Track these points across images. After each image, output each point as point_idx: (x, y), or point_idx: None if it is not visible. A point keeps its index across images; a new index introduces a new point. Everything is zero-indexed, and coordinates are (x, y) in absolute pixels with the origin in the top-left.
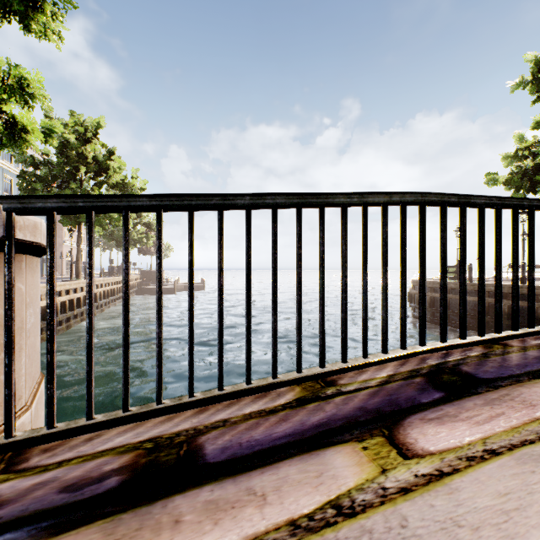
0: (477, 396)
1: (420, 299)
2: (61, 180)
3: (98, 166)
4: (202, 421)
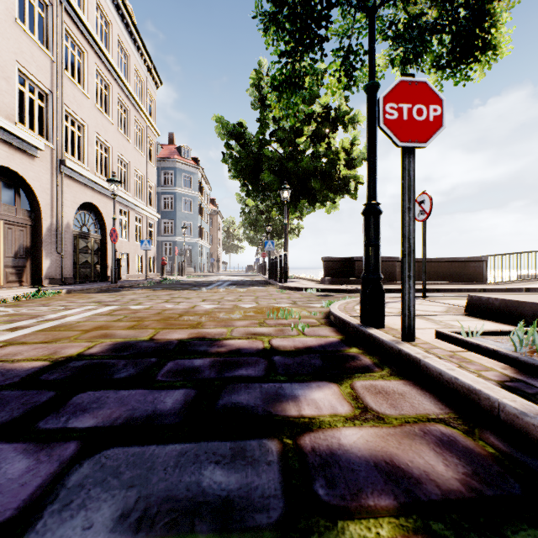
0: None
1: None
2: (269, 213)
3: None
4: (511, 282)
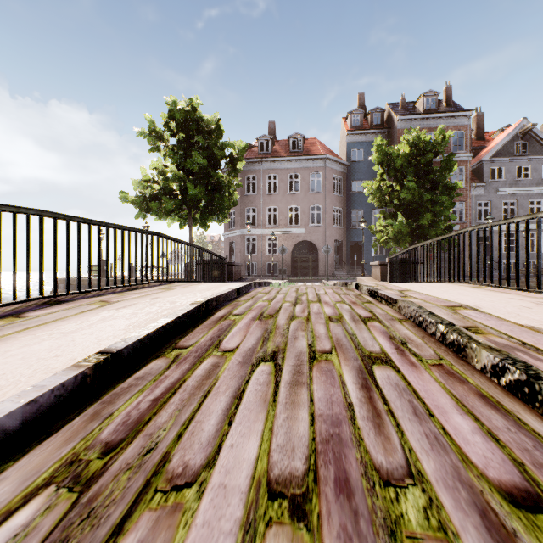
0: (63, 304)
1: (41, 269)
2: None
3: None
4: None
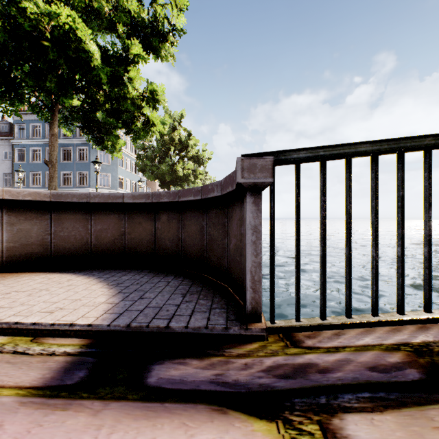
0: None
1: None
2: (160, 158)
3: (181, 145)
4: None
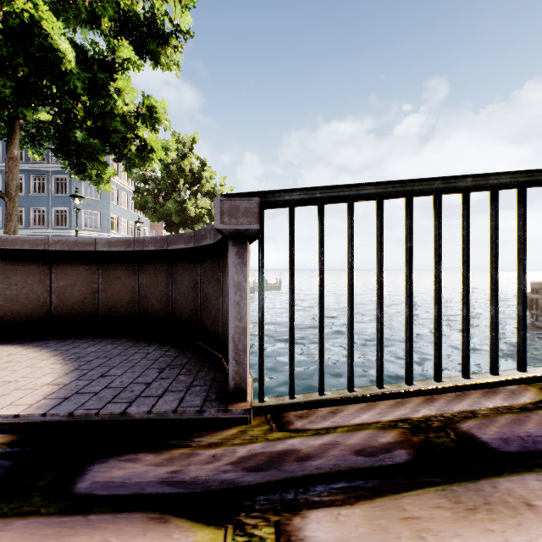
0: None
1: None
2: (165, 192)
3: (193, 177)
4: (443, 409)
